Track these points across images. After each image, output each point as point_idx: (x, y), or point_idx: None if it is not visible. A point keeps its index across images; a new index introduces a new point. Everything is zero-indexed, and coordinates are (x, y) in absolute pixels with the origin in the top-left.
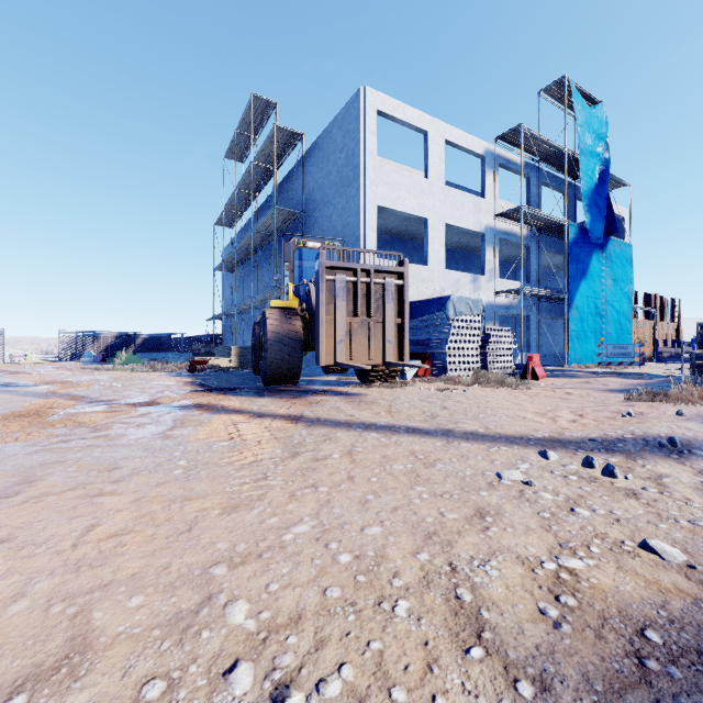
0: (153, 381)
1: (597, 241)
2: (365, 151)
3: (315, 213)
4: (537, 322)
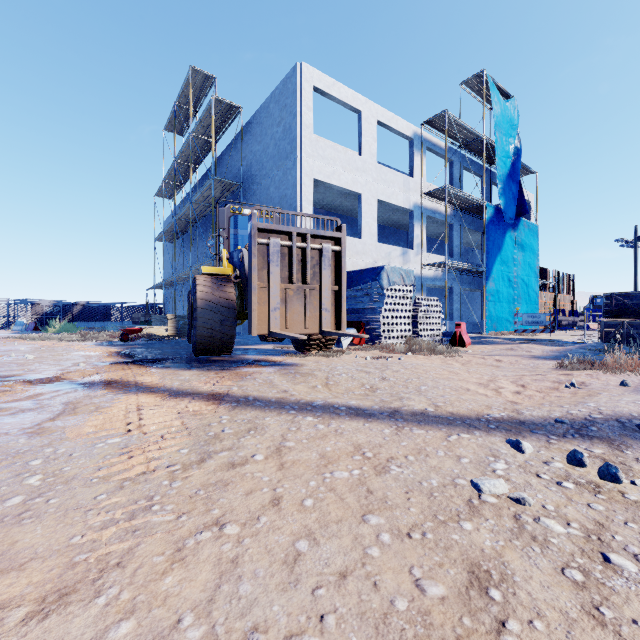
0: (75, 352)
1: (510, 220)
2: (301, 124)
3: (253, 185)
4: (459, 293)
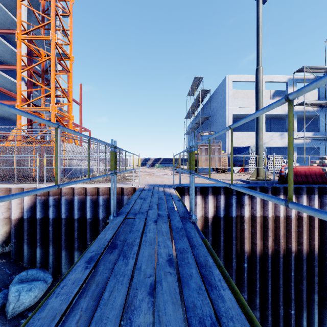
0: (166, 171)
1: None
2: (228, 96)
3: (214, 116)
4: (325, 150)
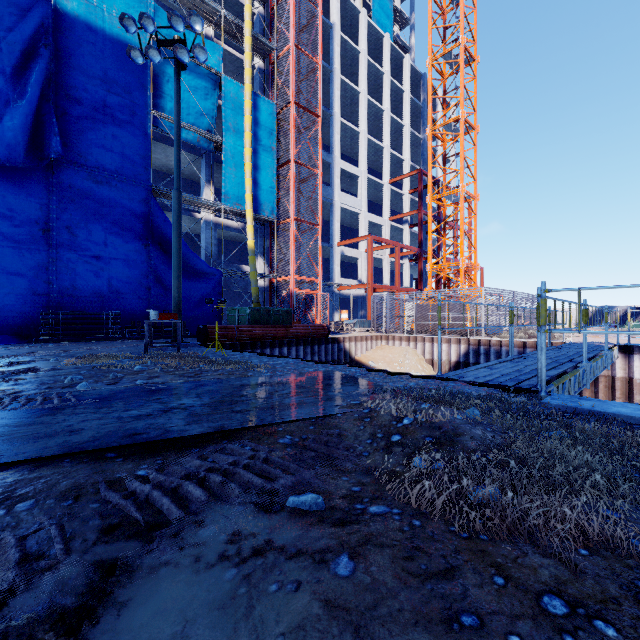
0: None
1: None
2: None
3: None
4: None
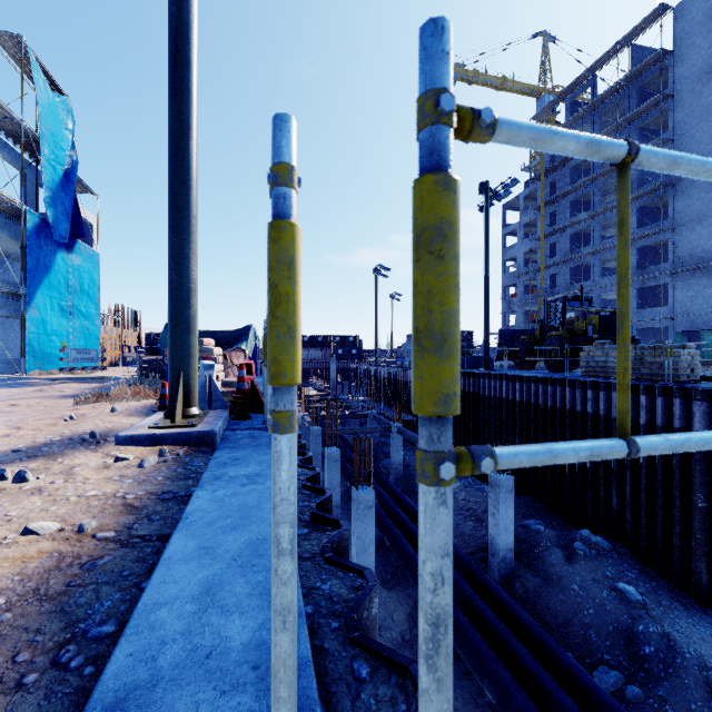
0: None
1: (62, 239)
2: None
3: None
4: None
